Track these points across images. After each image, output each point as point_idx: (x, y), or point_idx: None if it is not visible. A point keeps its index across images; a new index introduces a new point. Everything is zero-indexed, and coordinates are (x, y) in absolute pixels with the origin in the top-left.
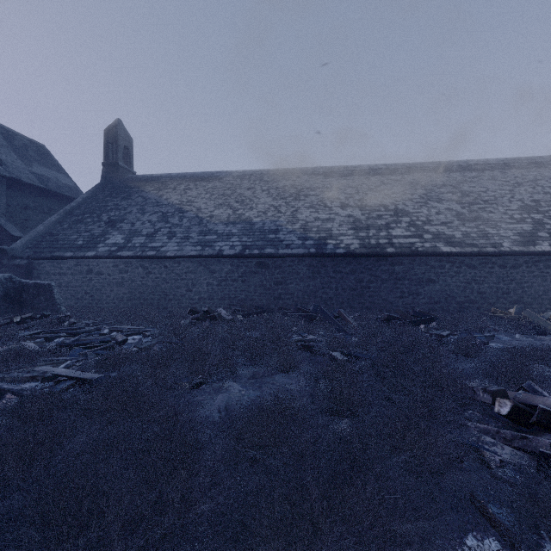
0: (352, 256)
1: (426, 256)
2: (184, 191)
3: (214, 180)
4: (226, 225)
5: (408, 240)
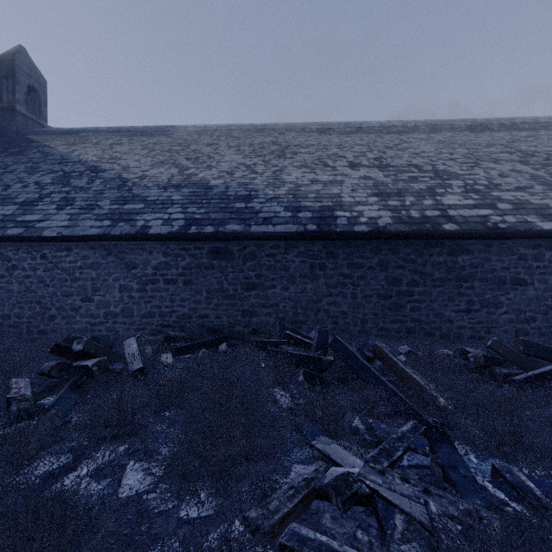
0: (382, 239)
1: (513, 237)
2: (110, 146)
3: (160, 135)
4: (164, 190)
5: (474, 212)
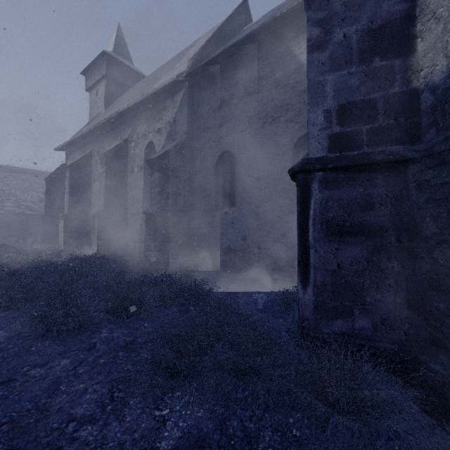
0: None
1: (20, 215)
2: None
3: None
4: None
5: (12, 208)
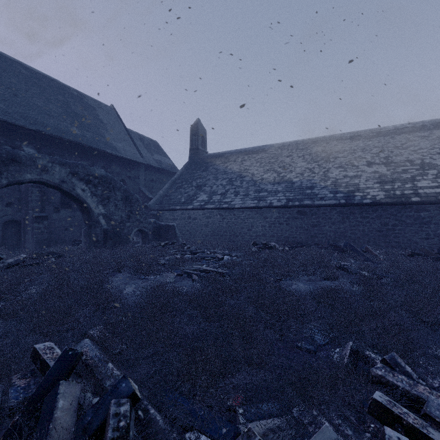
0: (378, 205)
1: None
2: (241, 162)
3: (261, 152)
4: (273, 185)
5: (434, 190)
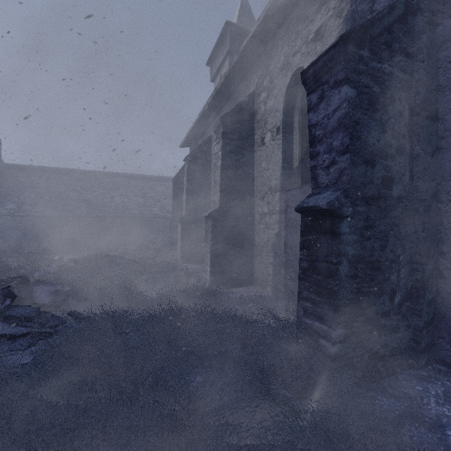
0: (136, 218)
1: (162, 218)
2: (48, 180)
3: (66, 174)
4: (78, 202)
5: (157, 212)
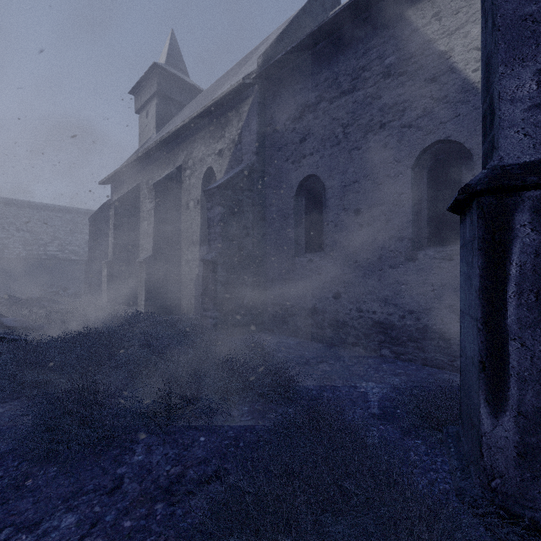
0: (21, 260)
1: (64, 260)
2: None
3: None
4: None
5: (56, 253)
